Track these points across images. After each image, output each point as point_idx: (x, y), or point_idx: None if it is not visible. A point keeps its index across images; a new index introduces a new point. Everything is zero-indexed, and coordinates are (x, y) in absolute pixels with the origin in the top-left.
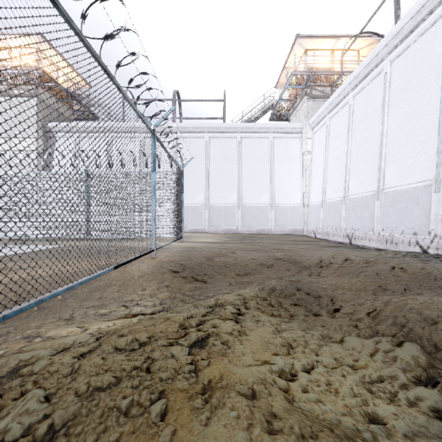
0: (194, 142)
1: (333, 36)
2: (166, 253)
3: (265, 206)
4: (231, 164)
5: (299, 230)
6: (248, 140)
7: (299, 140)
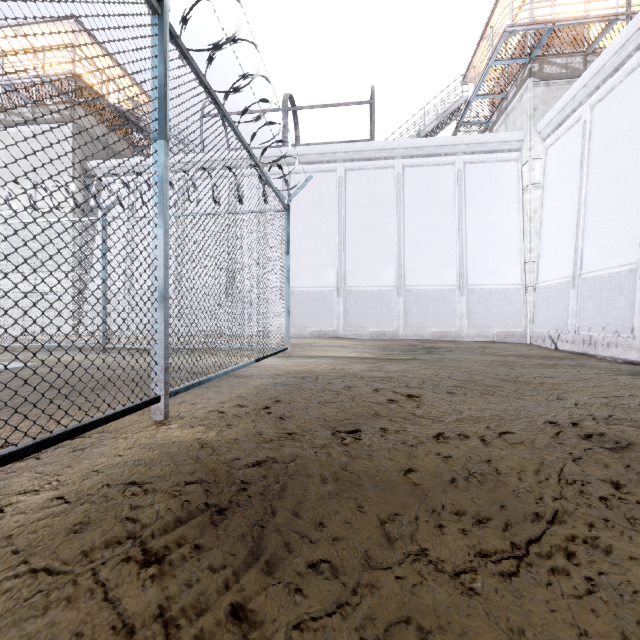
0: (319, 180)
1: None
2: (218, 399)
3: (449, 290)
4: (384, 214)
5: (516, 334)
6: (417, 170)
7: (515, 165)
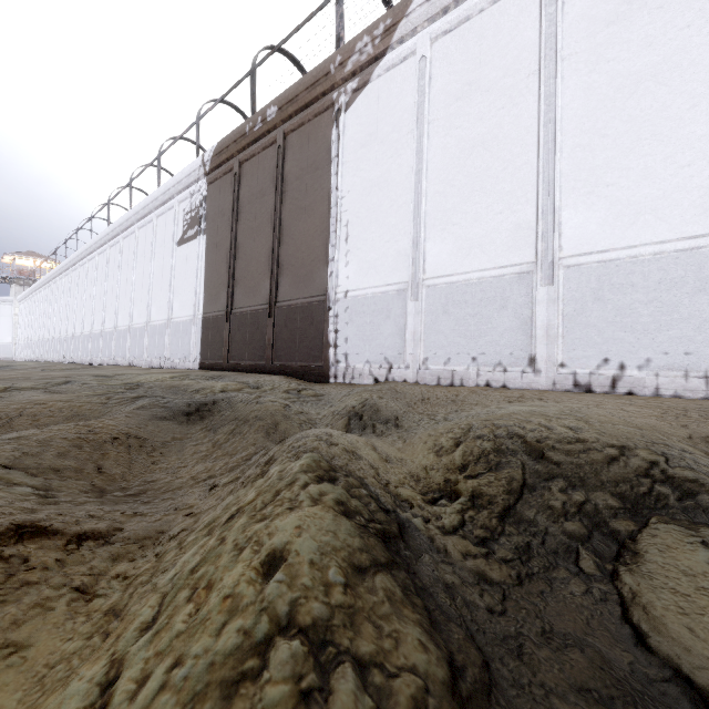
0: None
1: (31, 258)
2: None
3: None
4: None
5: (10, 358)
6: None
7: (12, 306)
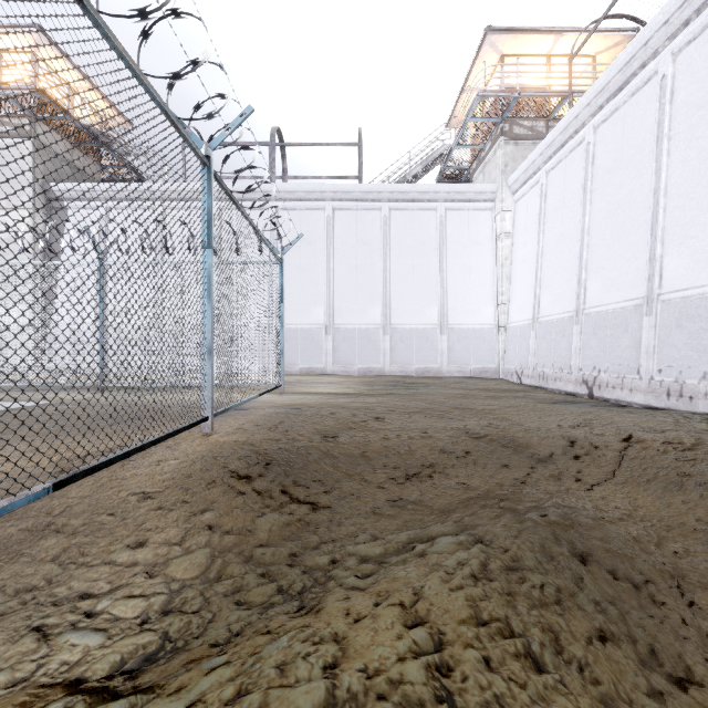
0: (307, 217)
1: (550, 31)
2: (238, 422)
3: (431, 329)
4: (371, 254)
5: (490, 370)
6: (402, 214)
7: (490, 214)
